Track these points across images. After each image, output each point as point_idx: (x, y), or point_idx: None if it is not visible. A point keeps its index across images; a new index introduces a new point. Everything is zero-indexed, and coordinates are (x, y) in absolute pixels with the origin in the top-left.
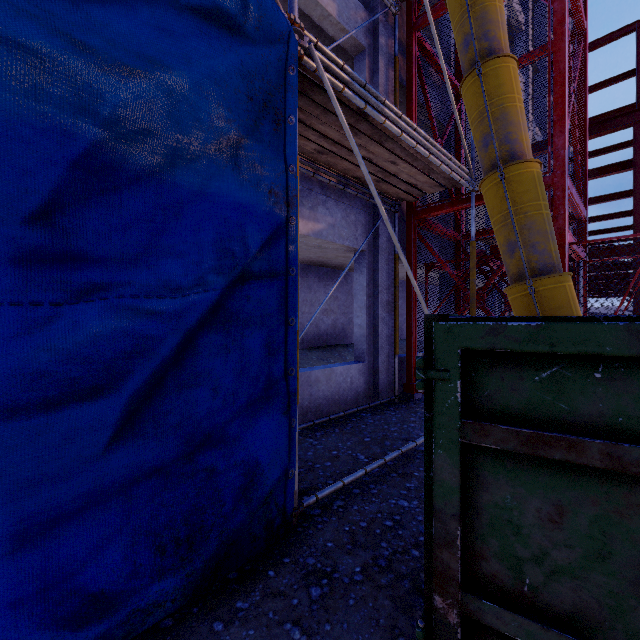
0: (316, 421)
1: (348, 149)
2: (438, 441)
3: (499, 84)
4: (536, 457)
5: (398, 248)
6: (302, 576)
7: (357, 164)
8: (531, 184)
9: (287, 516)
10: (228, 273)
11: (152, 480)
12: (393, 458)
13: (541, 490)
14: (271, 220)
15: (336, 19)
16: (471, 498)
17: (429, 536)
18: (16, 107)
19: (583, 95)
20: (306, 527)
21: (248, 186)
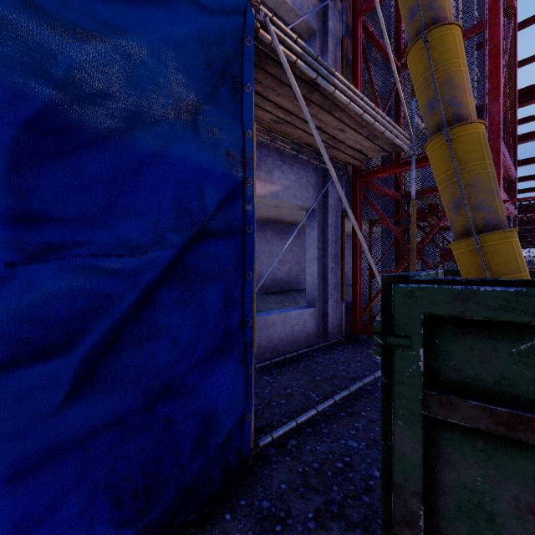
0: (272, 360)
1: (301, 118)
2: (398, 411)
3: (444, 50)
4: (513, 438)
5: (347, 206)
6: (257, 521)
7: (309, 132)
8: (477, 144)
9: (244, 458)
10: (186, 231)
11: (111, 432)
12: (342, 398)
13: (519, 476)
14: (228, 181)
15: (290, 6)
16: (435, 475)
17: (387, 508)
18: None
19: (513, 67)
20: (262, 467)
21: (206, 149)
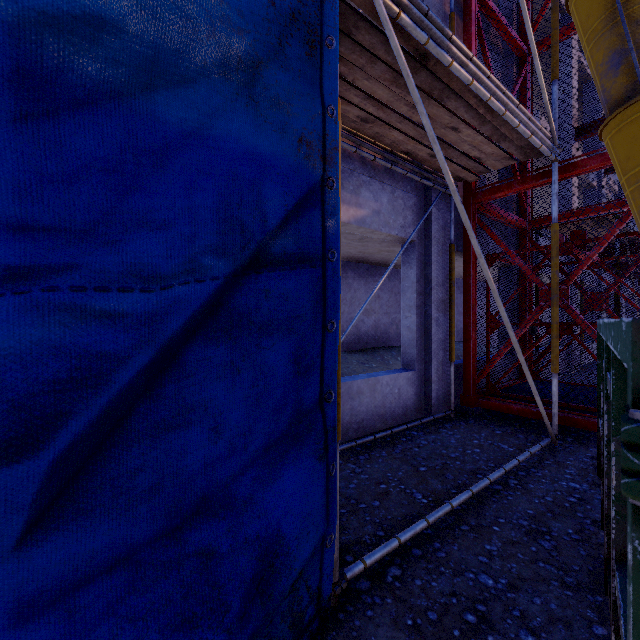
0: (359, 441)
1: (399, 114)
2: None
3: None
4: None
5: (468, 229)
6: None
7: (408, 134)
8: None
9: (324, 600)
10: (235, 255)
11: (113, 577)
12: (462, 502)
13: None
14: (301, 180)
15: None
16: None
17: None
18: None
19: None
20: (350, 613)
21: (267, 129)
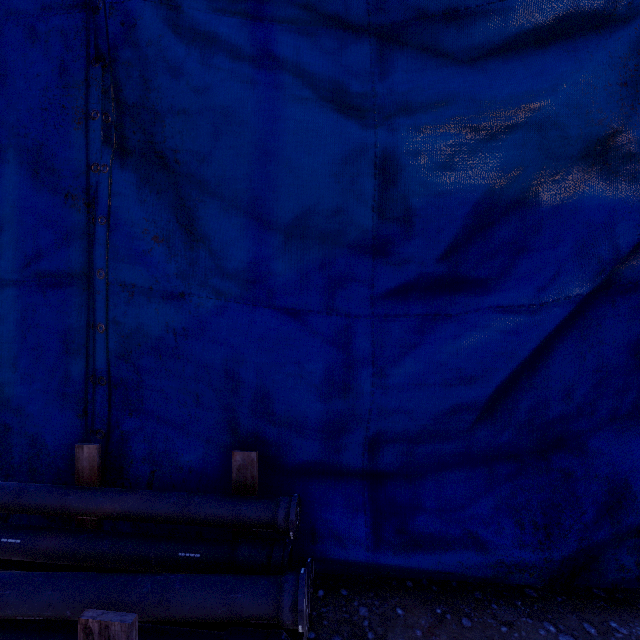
0: None
1: None
2: None
3: None
4: None
5: None
6: None
7: None
8: None
9: None
10: (594, 279)
11: (517, 463)
12: None
13: None
14: None
15: None
16: None
17: None
18: (436, 190)
19: None
20: None
21: (619, 181)
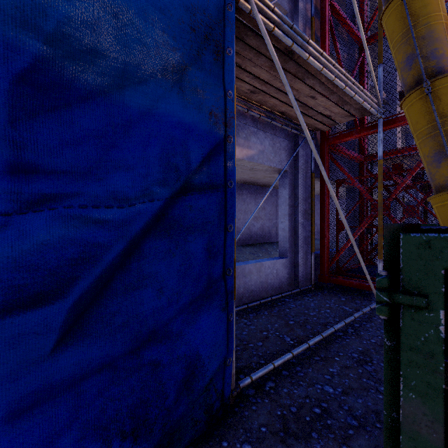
0: (249, 304)
1: (275, 87)
2: (409, 382)
3: (424, 4)
4: None
5: (320, 165)
6: None
7: (282, 100)
8: None
9: (225, 398)
10: (172, 185)
11: (101, 375)
12: (315, 342)
13: None
14: (211, 138)
15: None
16: None
17: None
18: None
19: None
20: (242, 407)
21: (190, 107)
